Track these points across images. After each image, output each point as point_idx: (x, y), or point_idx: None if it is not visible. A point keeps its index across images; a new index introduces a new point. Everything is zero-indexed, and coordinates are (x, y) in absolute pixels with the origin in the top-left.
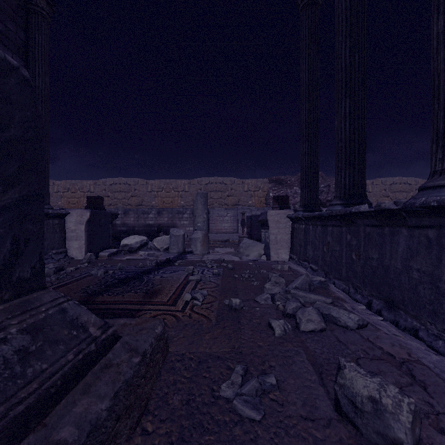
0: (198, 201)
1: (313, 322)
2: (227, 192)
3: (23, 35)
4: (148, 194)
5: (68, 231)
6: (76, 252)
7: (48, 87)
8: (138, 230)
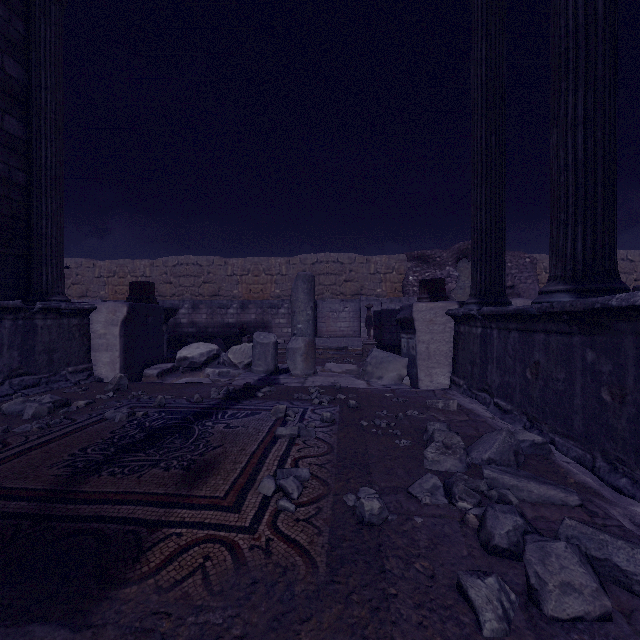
0: (298, 288)
1: (578, 593)
2: (343, 276)
3: (22, 25)
4: (228, 279)
5: (94, 337)
6: (107, 369)
7: (61, 109)
8: (212, 332)
